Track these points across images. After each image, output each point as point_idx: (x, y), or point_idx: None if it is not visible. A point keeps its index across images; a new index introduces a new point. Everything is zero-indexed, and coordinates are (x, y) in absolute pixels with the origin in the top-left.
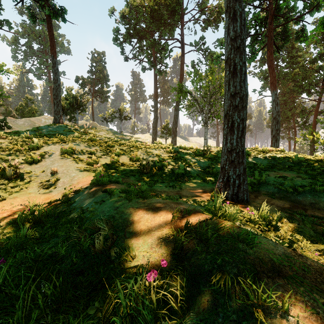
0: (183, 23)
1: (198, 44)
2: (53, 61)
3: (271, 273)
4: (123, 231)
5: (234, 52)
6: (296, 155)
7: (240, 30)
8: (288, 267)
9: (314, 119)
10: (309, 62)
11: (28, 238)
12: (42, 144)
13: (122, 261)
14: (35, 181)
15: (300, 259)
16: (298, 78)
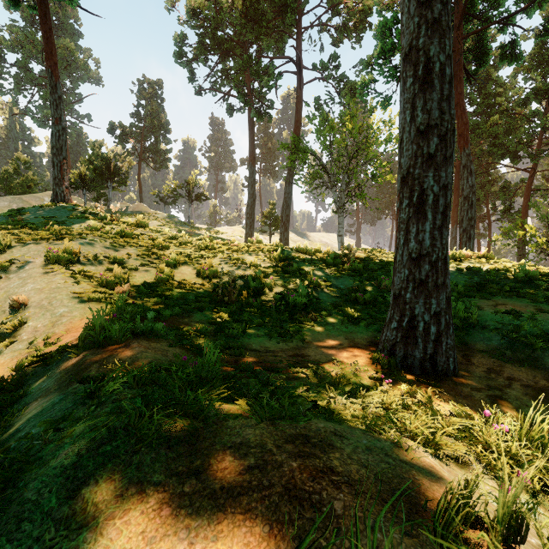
0: (300, 29)
1: (327, 68)
2: (51, 81)
3: None
4: None
5: (427, 31)
6: (522, 266)
7: None
8: None
9: (525, 202)
10: (517, 103)
11: None
12: (10, 242)
13: None
14: None
15: None
16: (497, 131)
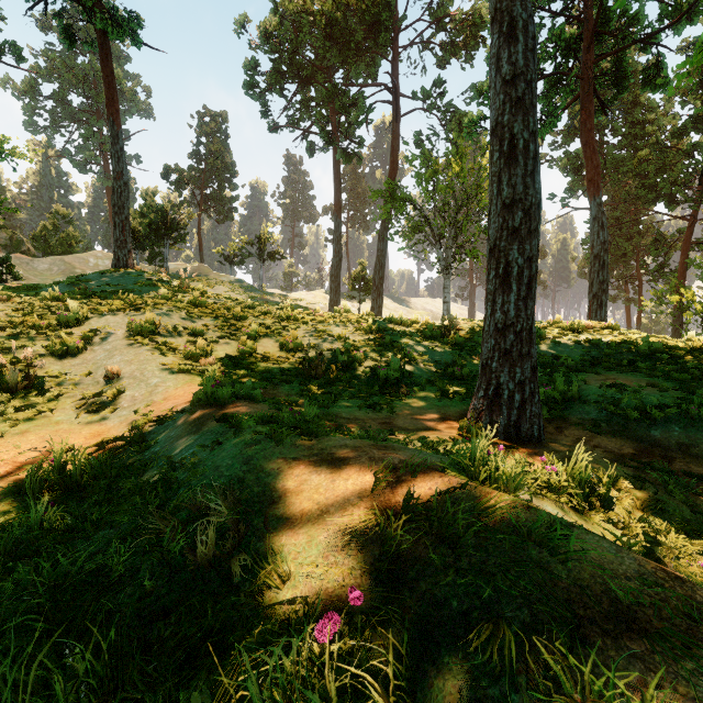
0: (396, 49)
1: (430, 96)
2: (112, 130)
3: (612, 624)
4: (263, 515)
5: (511, 110)
6: (645, 338)
7: (524, 61)
8: (652, 607)
9: (682, 258)
10: (671, 134)
11: (46, 530)
12: (87, 313)
13: (258, 588)
14: (71, 395)
15: (679, 589)
16: (647, 169)
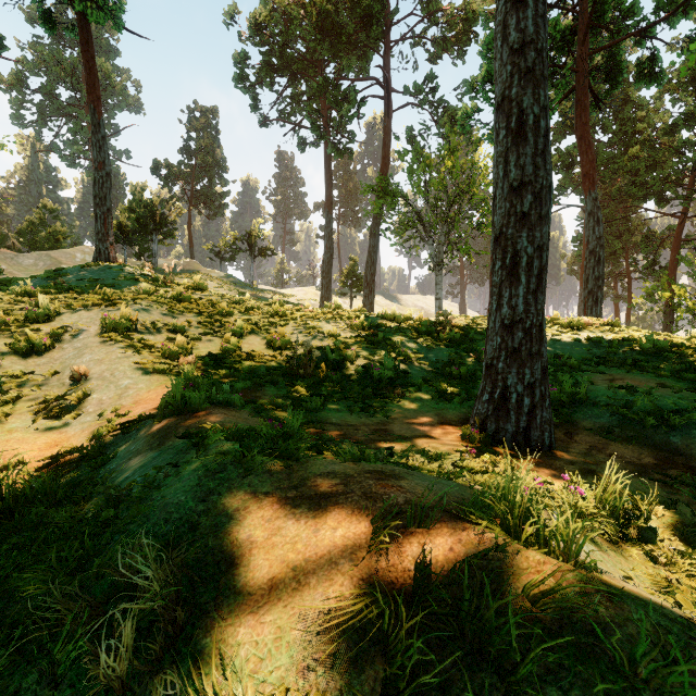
0: (388, 43)
1: (422, 91)
2: (94, 118)
3: None
4: (216, 586)
5: (520, 81)
6: (650, 335)
7: (534, 28)
8: None
9: (673, 255)
10: (662, 131)
11: None
12: (58, 309)
13: None
14: (31, 399)
15: None
16: (638, 166)
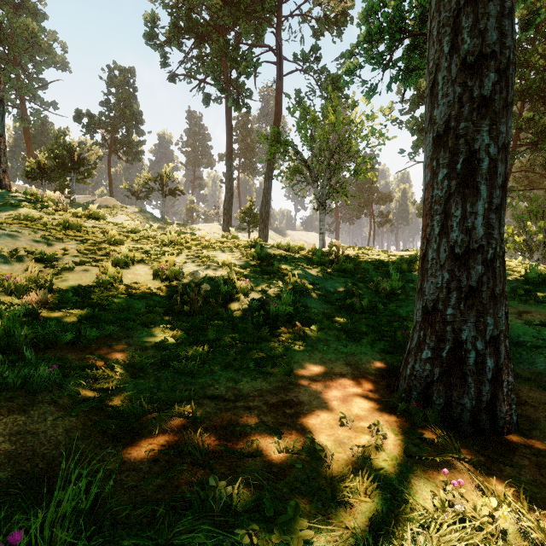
0: (280, 17)
1: (308, 58)
2: None
3: None
4: None
5: None
6: (534, 266)
7: None
8: None
9: None
10: None
11: None
12: None
13: None
14: None
15: None
16: None
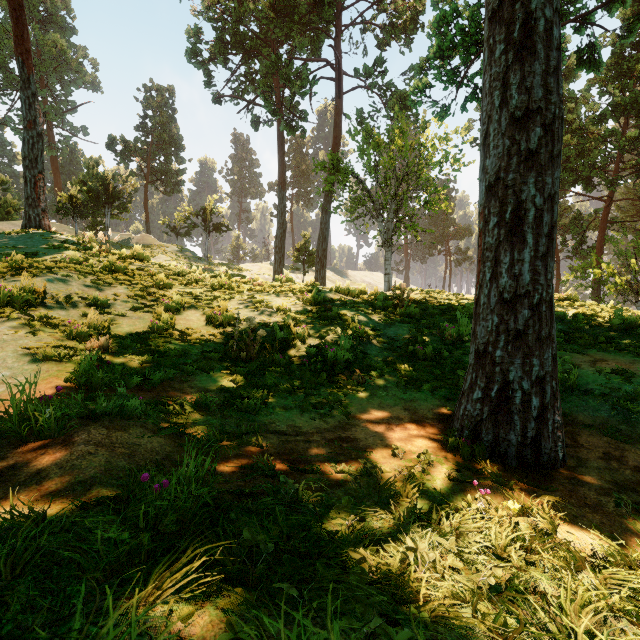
0: (339, 27)
1: (372, 73)
2: (22, 73)
3: None
4: None
5: None
6: (619, 311)
7: None
8: None
9: (600, 236)
10: (591, 121)
11: None
12: None
13: None
14: None
15: None
16: (568, 153)
